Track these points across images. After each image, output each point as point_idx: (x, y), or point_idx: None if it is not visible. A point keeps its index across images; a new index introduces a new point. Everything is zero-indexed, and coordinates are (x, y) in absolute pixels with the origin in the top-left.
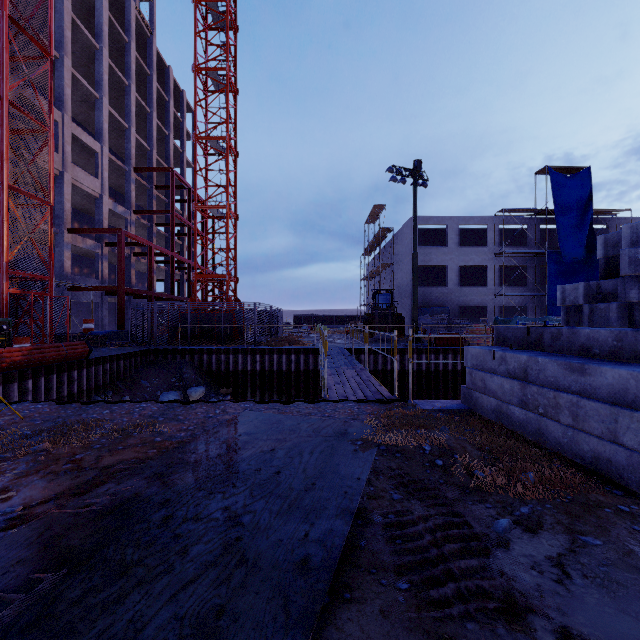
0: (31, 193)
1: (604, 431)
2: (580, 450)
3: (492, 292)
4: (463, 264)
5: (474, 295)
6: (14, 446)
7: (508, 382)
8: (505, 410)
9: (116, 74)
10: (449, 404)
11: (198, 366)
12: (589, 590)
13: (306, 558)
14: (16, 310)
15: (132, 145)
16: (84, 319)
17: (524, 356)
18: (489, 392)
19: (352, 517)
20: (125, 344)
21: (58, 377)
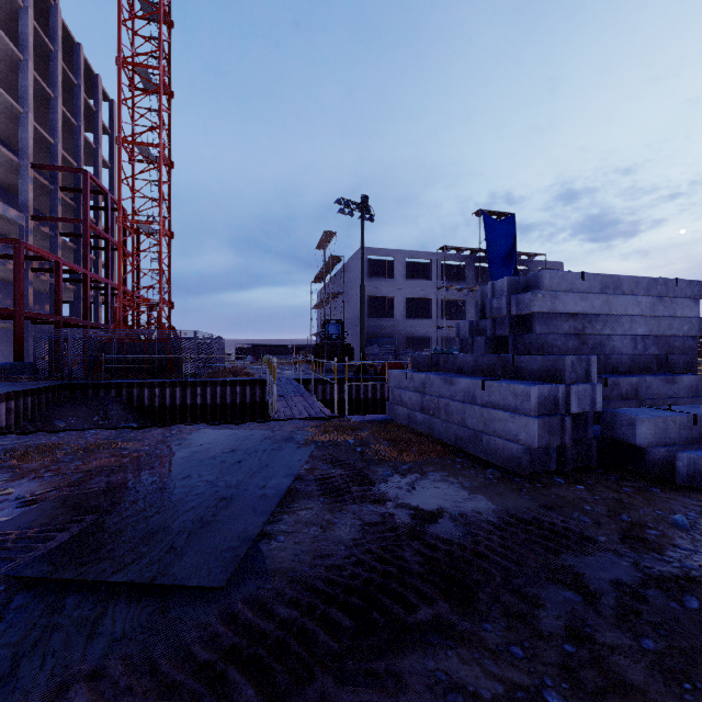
0: None
1: (460, 420)
2: (449, 435)
3: (435, 324)
4: (409, 296)
5: (419, 327)
6: None
7: (414, 395)
8: (413, 416)
9: (6, 45)
10: (377, 417)
11: (127, 402)
12: (422, 492)
13: (265, 494)
14: None
15: (29, 135)
16: None
17: (423, 375)
18: (403, 404)
19: (294, 477)
20: (30, 379)
21: None
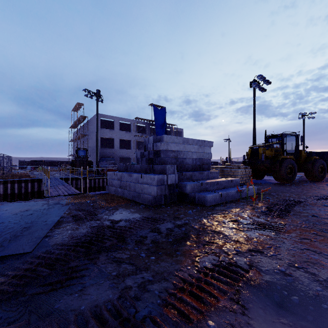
0: None
1: (134, 189)
2: (130, 196)
3: (133, 152)
4: (121, 138)
5: (126, 152)
6: None
7: (117, 181)
8: (117, 190)
9: None
10: (102, 192)
11: None
12: (116, 215)
13: (46, 223)
14: None
15: None
16: None
17: (121, 173)
18: (113, 185)
19: (61, 216)
20: None
21: None
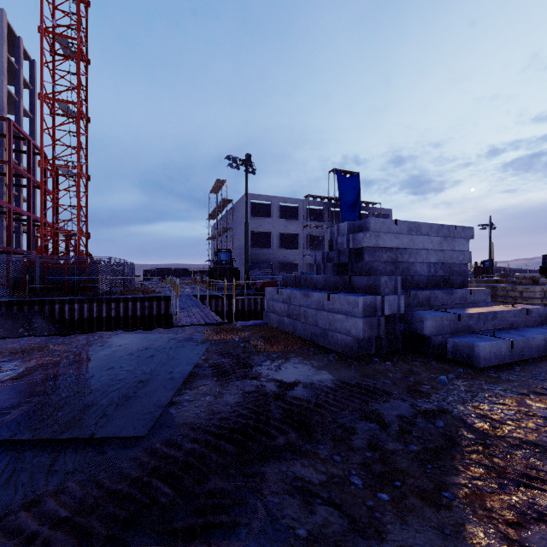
0: None
1: (314, 322)
2: (307, 333)
3: (302, 253)
4: (283, 232)
5: (290, 255)
6: None
7: (283, 305)
8: (282, 320)
9: None
10: (256, 322)
11: (49, 316)
12: (285, 371)
13: (172, 377)
14: None
15: None
16: None
17: (289, 290)
18: (275, 312)
19: (194, 365)
20: None
21: None
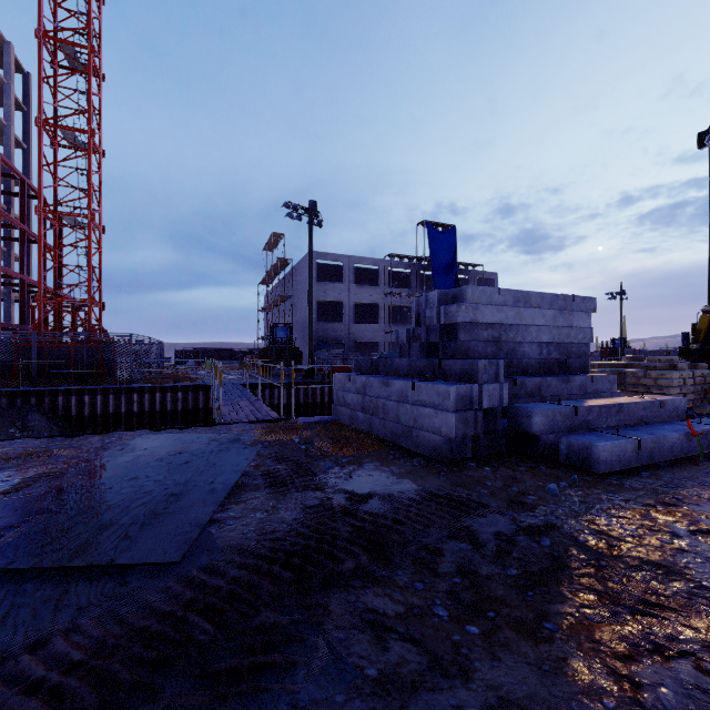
0: None
1: (395, 417)
2: (386, 431)
3: (383, 329)
4: (358, 301)
5: (367, 331)
6: None
7: (356, 396)
8: (355, 416)
9: None
10: (322, 418)
11: (50, 411)
12: (357, 479)
13: (213, 488)
14: None
15: None
16: None
17: (364, 378)
18: (347, 405)
19: (242, 473)
20: None
21: None
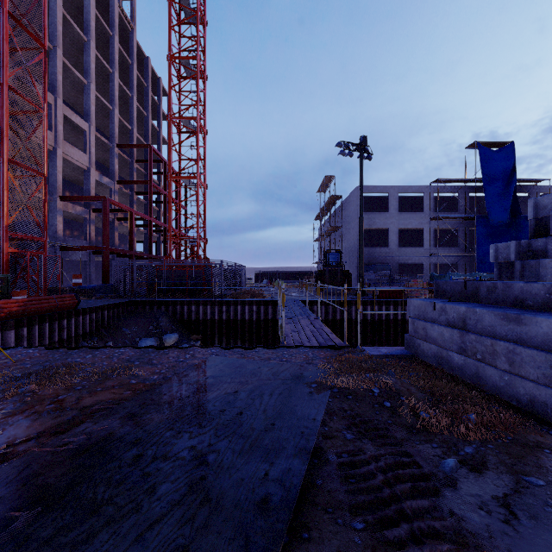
0: (28, 166)
1: (540, 376)
2: (516, 393)
3: (428, 251)
4: (402, 227)
5: (412, 254)
6: (5, 387)
7: (448, 331)
8: (445, 356)
9: (102, 63)
10: (393, 350)
11: (172, 316)
12: (537, 531)
13: (266, 497)
14: (15, 267)
15: (116, 125)
16: (74, 275)
17: (463, 307)
18: (430, 339)
19: (309, 457)
20: (109, 296)
21: (50, 325)
